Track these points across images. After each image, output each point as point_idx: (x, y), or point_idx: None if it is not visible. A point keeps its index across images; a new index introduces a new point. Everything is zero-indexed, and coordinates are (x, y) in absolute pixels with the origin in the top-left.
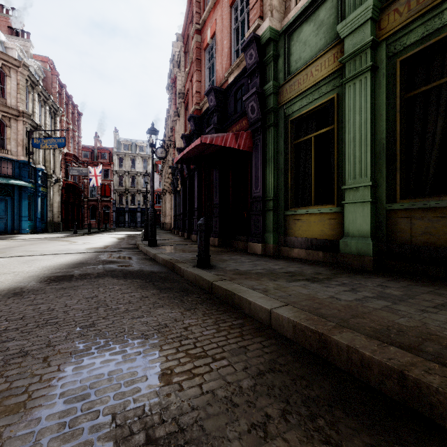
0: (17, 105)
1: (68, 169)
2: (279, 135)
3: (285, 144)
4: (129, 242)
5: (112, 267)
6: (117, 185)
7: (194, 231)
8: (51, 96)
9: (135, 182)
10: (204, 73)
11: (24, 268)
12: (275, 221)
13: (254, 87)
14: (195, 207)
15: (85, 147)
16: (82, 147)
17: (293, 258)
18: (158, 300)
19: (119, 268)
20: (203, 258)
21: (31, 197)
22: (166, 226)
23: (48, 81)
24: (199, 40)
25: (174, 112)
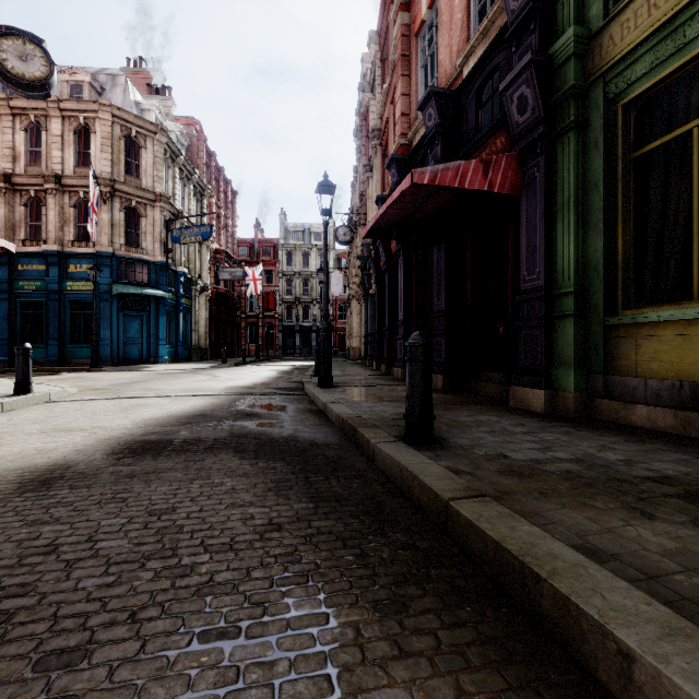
0: (154, 185)
1: (218, 271)
2: (590, 146)
3: (606, 165)
4: (293, 377)
5: (246, 428)
6: (284, 293)
7: (397, 362)
8: (196, 169)
9: (309, 287)
10: (415, 78)
11: (115, 421)
12: (579, 341)
13: (527, 52)
14: (399, 318)
15: (242, 240)
16: (239, 240)
17: (637, 429)
18: (302, 546)
19: (256, 430)
20: (418, 422)
21: (171, 312)
22: (353, 353)
23: (193, 150)
24: (406, 22)
25: (365, 165)
